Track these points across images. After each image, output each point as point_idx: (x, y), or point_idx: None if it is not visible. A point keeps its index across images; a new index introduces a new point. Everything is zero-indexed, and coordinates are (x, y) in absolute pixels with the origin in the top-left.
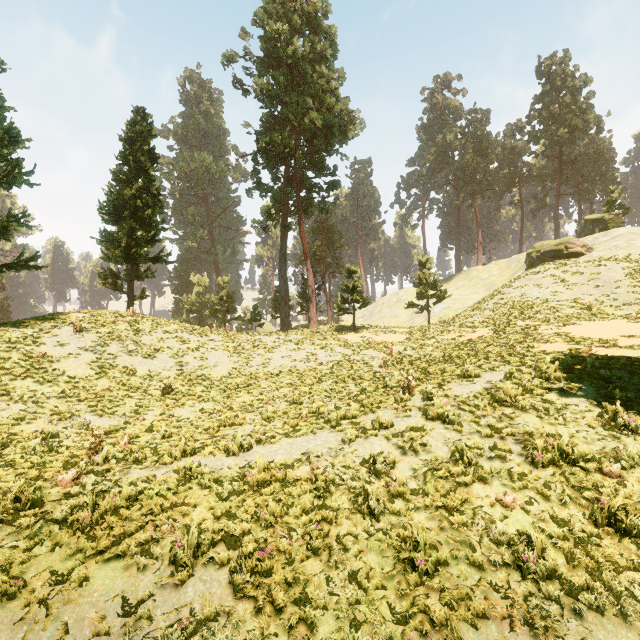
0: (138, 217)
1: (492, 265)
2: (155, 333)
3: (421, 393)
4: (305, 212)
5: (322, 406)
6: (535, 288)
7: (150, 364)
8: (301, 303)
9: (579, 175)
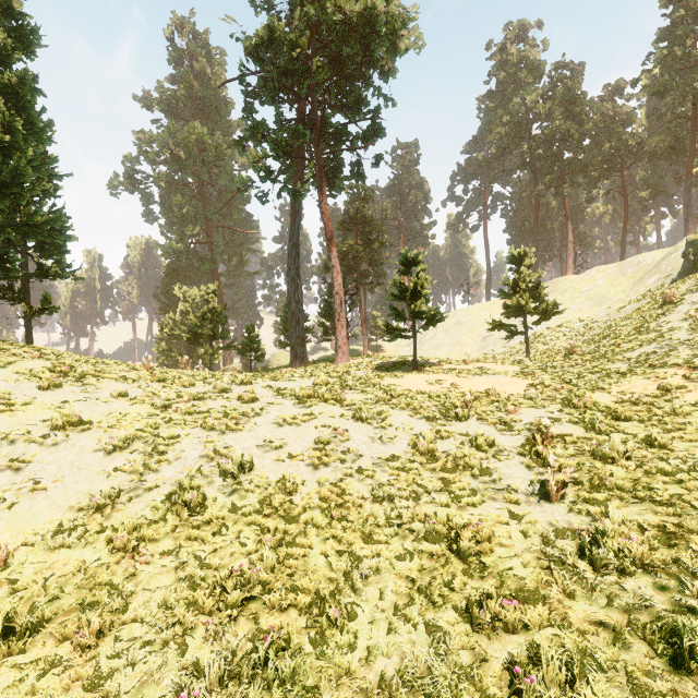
0: None
1: (593, 272)
2: None
3: None
4: (329, 178)
5: None
6: None
7: None
8: (324, 324)
9: None
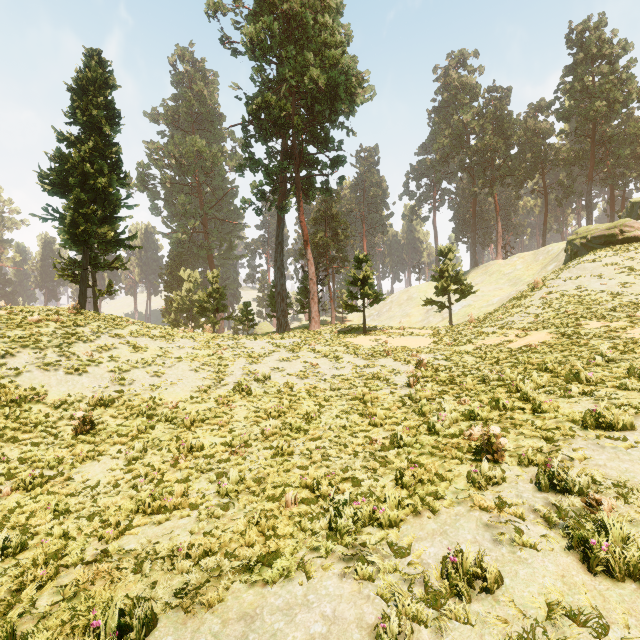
0: (89, 187)
1: (515, 258)
2: (98, 337)
3: (520, 461)
4: (305, 193)
5: (324, 477)
6: (594, 279)
7: (74, 383)
8: (301, 300)
9: (615, 156)
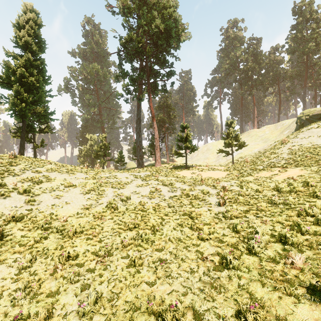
0: (25, 83)
1: (264, 128)
2: (24, 172)
3: None
4: (153, 91)
5: (168, 307)
6: (319, 138)
7: None
8: (150, 150)
9: (318, 73)
